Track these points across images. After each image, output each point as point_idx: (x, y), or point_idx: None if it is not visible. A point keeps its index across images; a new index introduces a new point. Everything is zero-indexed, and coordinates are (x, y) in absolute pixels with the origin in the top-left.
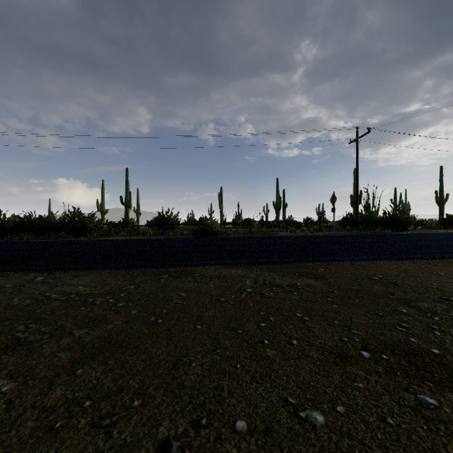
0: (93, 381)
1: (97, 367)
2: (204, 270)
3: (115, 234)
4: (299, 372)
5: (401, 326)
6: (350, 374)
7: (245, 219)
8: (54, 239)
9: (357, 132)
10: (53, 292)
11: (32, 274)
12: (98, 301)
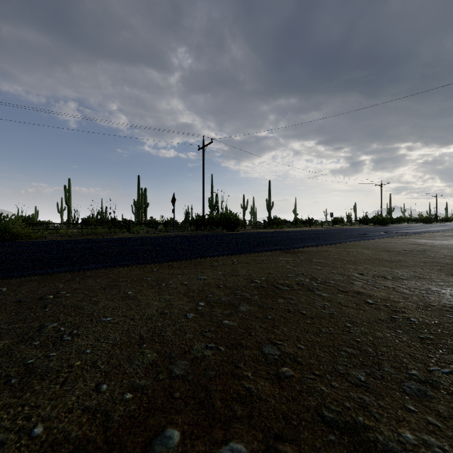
0: None
1: None
2: None
3: None
4: None
5: None
6: None
7: (99, 219)
8: None
9: (203, 140)
10: None
11: None
12: None
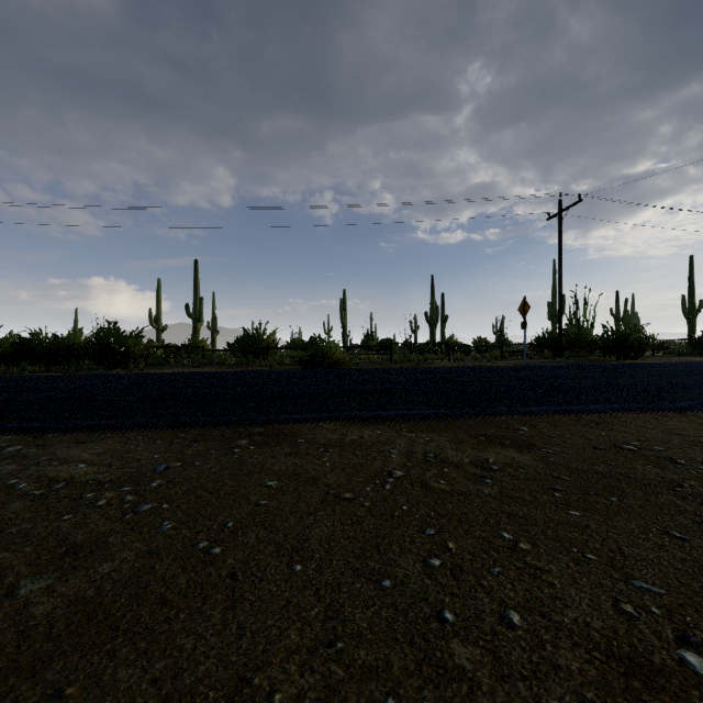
0: None
1: None
2: (315, 429)
3: (174, 364)
4: None
5: None
6: None
7: (382, 340)
8: (75, 372)
9: (560, 201)
10: (24, 478)
11: (5, 439)
12: (101, 500)
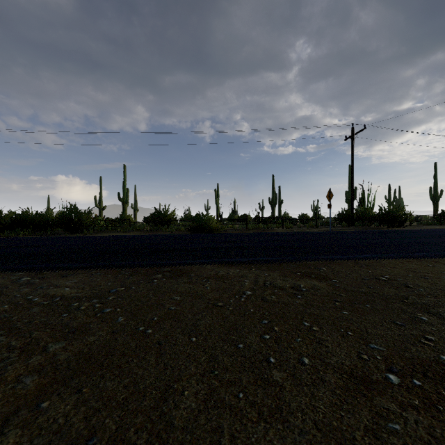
0: (59, 420)
1: (68, 397)
2: (201, 269)
3: (111, 230)
4: (316, 406)
5: (426, 339)
6: (380, 409)
7: (242, 215)
8: (50, 235)
9: (352, 128)
10: (36, 295)
11: (19, 274)
12: (82, 306)
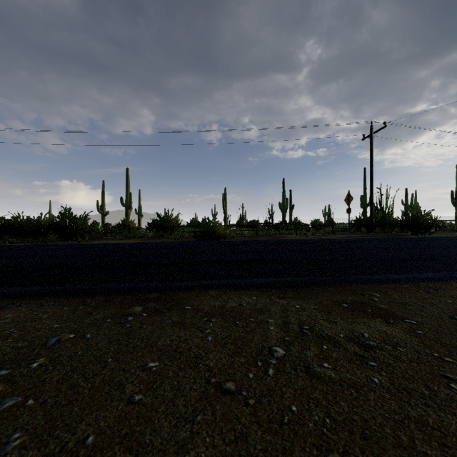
0: None
1: None
2: (201, 295)
3: (110, 237)
4: None
5: None
6: None
7: (250, 221)
8: (42, 243)
9: (371, 126)
10: None
11: None
12: None
